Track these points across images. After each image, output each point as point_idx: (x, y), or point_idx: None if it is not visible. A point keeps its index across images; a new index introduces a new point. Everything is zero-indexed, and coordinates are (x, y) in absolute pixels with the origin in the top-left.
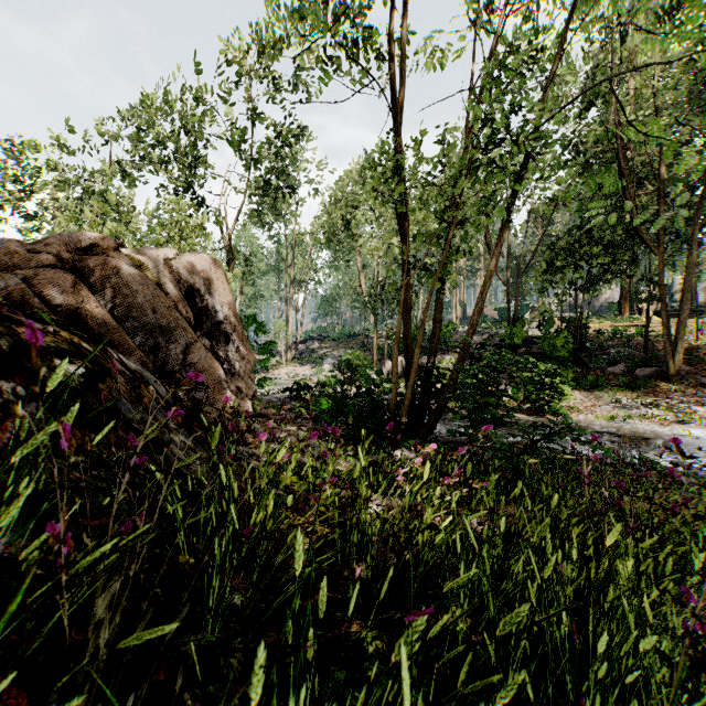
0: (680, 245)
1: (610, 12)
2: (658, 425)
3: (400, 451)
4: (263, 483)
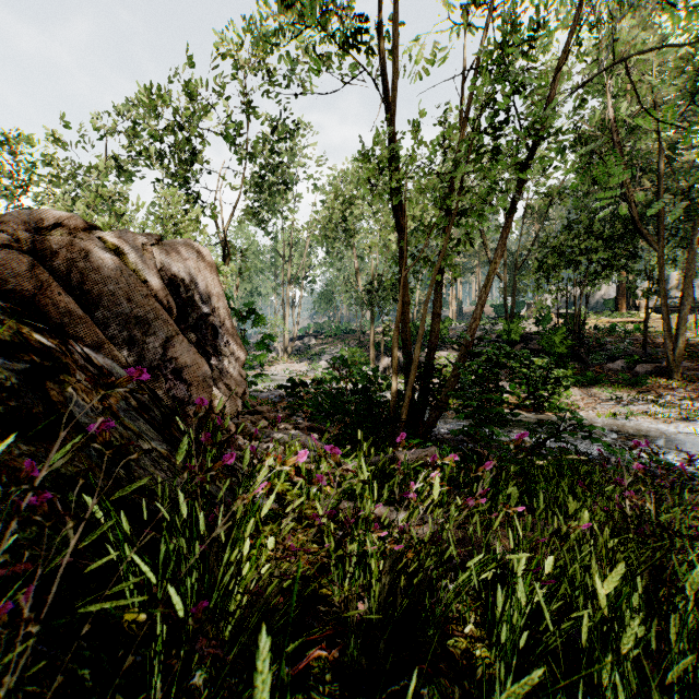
0: (679, 240)
1: (611, 2)
2: (661, 422)
3: (401, 453)
4: (239, 509)
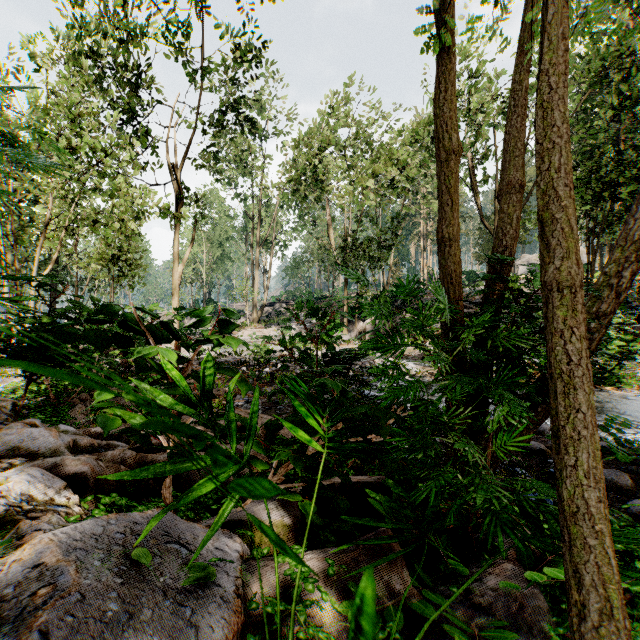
0: None
1: None
2: None
3: None
4: None
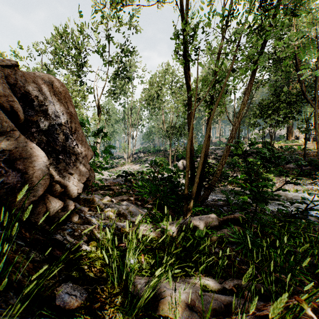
0: None
1: None
2: None
3: (193, 219)
4: None
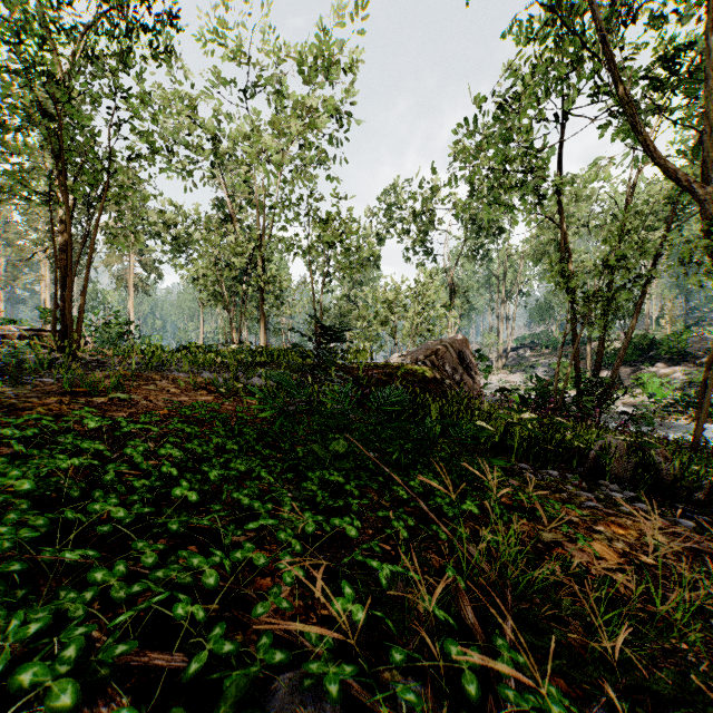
0: None
1: None
2: None
3: None
4: (490, 406)
